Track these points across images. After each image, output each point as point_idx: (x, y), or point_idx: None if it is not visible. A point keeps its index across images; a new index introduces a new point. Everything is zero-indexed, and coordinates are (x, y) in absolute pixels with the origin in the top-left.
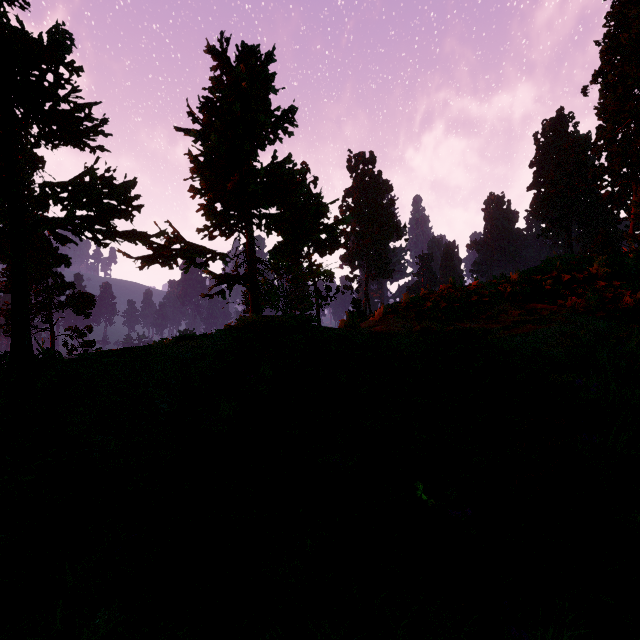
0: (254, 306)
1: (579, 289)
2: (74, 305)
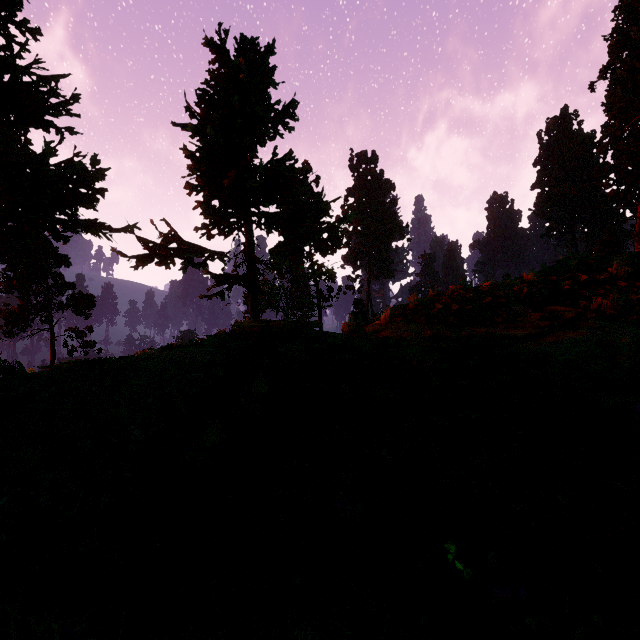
0: (253, 307)
1: (599, 290)
2: (74, 305)
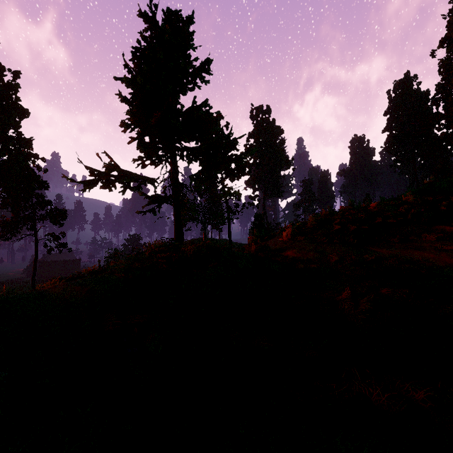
0: (177, 221)
1: None
2: (51, 217)
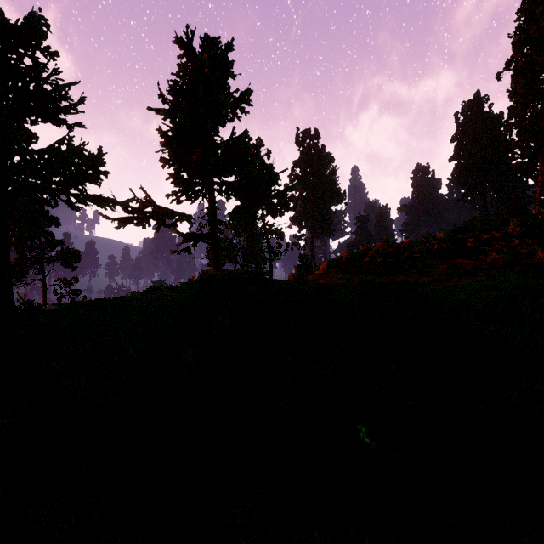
0: (215, 261)
1: (497, 246)
2: (63, 259)
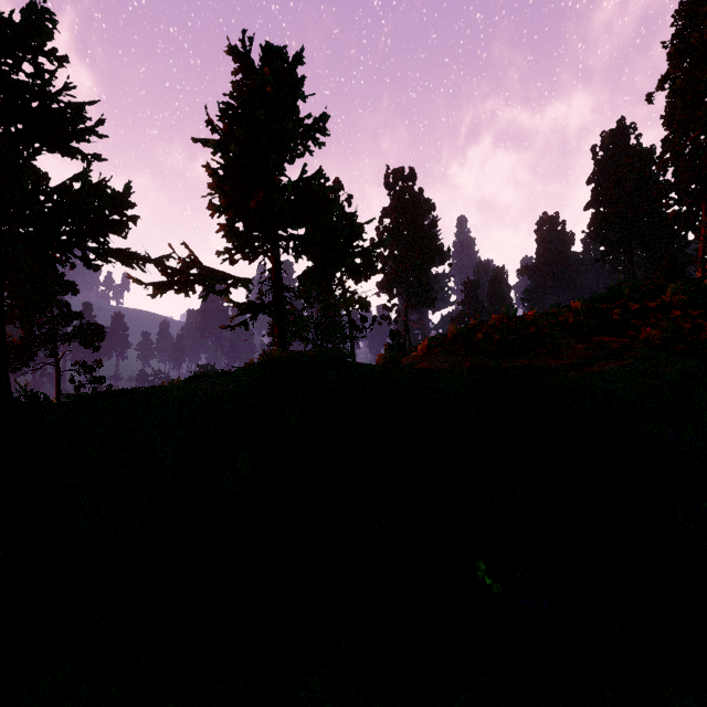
0: (281, 339)
1: (651, 319)
2: (82, 337)
